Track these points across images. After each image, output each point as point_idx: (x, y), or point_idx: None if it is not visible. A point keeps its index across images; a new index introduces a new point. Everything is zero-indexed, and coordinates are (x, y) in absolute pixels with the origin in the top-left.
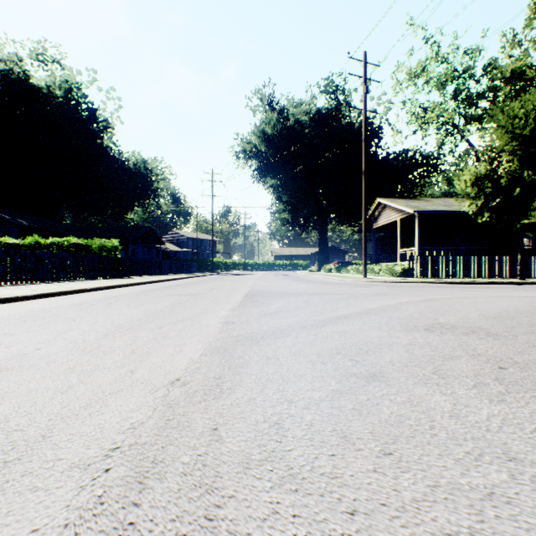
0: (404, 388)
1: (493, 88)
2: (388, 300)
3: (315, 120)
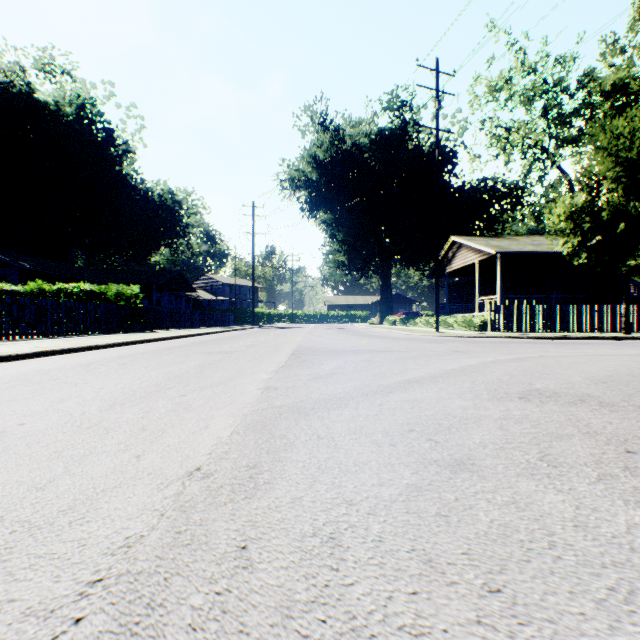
0: (504, 481)
1: (590, 104)
2: (468, 359)
3: (376, 142)
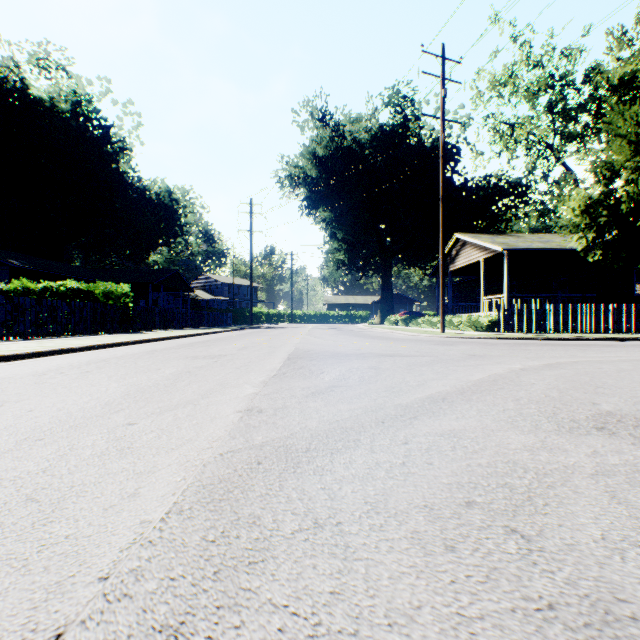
0: None
1: (597, 98)
2: (492, 365)
3: (377, 138)
